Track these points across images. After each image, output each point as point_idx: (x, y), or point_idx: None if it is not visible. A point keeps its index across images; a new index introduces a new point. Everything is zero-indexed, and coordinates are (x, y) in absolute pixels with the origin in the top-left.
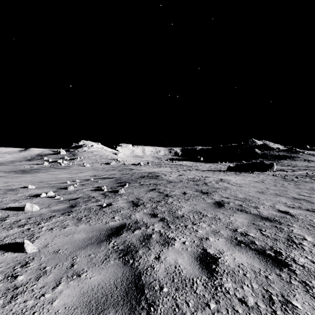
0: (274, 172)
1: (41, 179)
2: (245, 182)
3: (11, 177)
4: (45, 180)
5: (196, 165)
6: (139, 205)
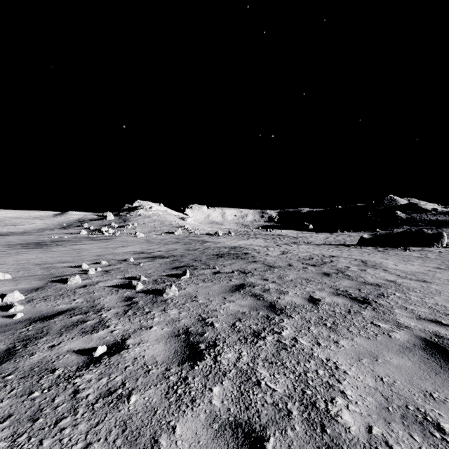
0: (446, 248)
1: (48, 258)
2: (419, 269)
3: (3, 255)
4: (50, 261)
5: (303, 236)
6: (201, 357)
